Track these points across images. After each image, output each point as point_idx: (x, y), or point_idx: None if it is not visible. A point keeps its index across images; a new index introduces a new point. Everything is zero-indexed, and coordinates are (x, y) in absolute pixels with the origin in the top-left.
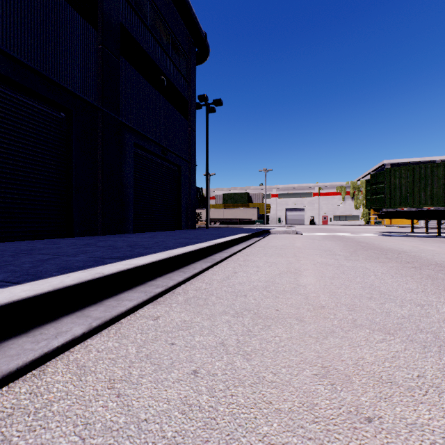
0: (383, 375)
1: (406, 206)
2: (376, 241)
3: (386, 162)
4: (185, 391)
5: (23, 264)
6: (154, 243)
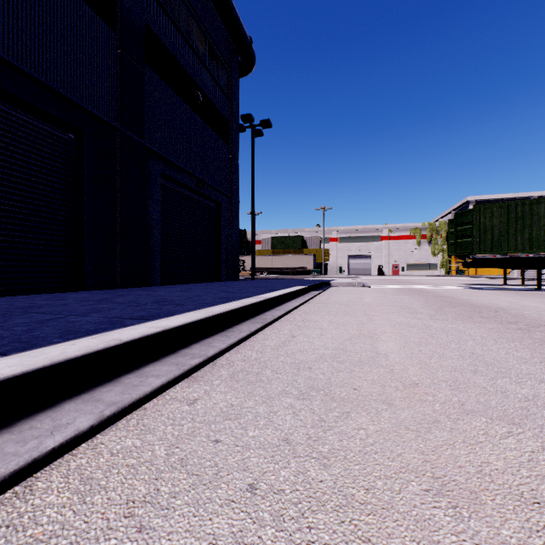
0: (524, 490)
1: (499, 252)
2: (463, 296)
3: (470, 199)
4: (239, 521)
5: (15, 327)
6: (188, 298)
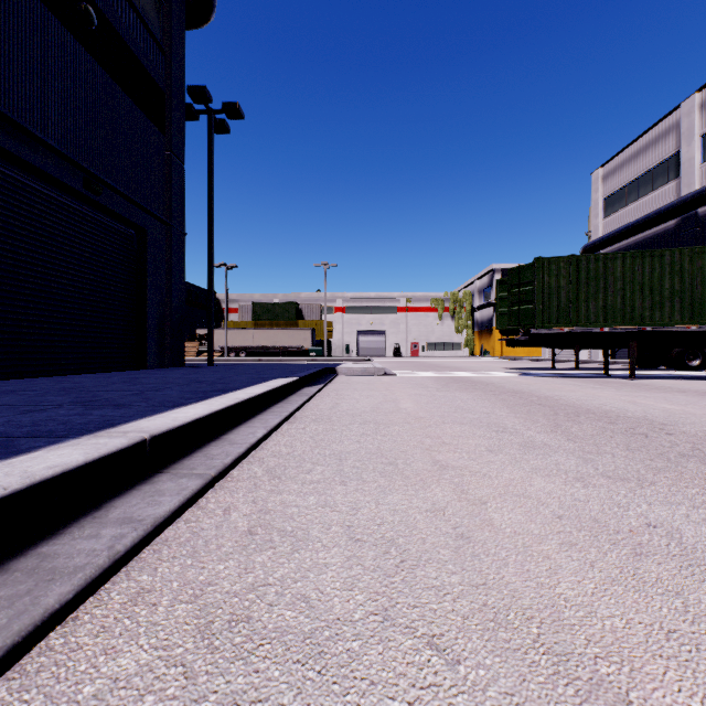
0: None
1: (567, 324)
2: (541, 389)
3: (496, 266)
4: None
5: None
6: None
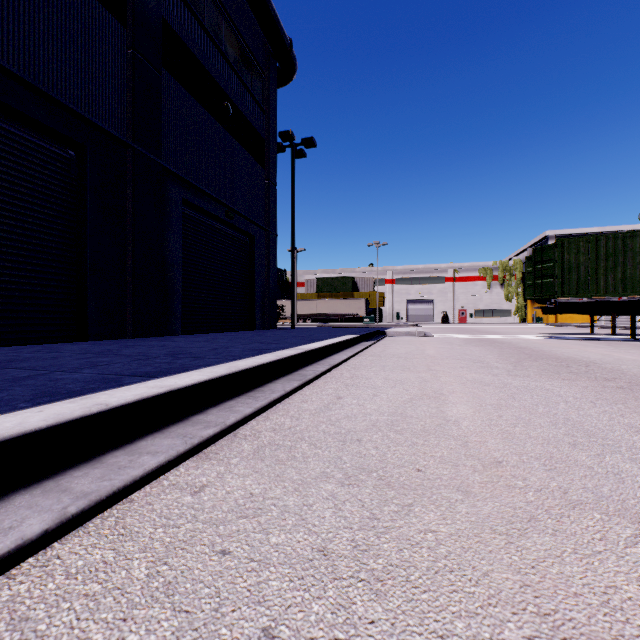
0: None
1: (586, 294)
2: (545, 347)
3: (549, 233)
4: None
5: None
6: (211, 349)
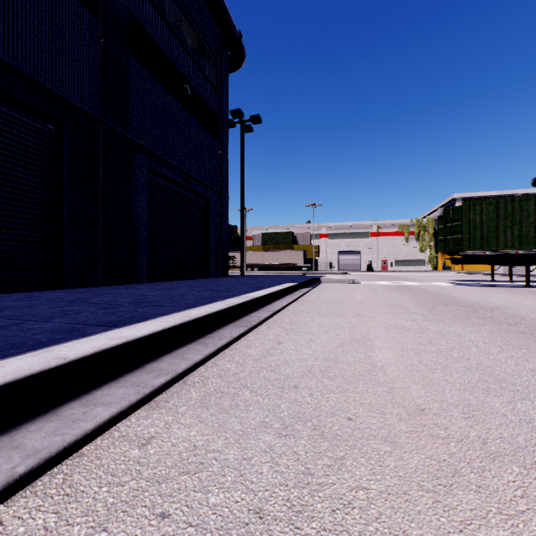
0: None
1: (488, 248)
2: (454, 293)
3: (457, 196)
4: None
5: None
6: (169, 297)
